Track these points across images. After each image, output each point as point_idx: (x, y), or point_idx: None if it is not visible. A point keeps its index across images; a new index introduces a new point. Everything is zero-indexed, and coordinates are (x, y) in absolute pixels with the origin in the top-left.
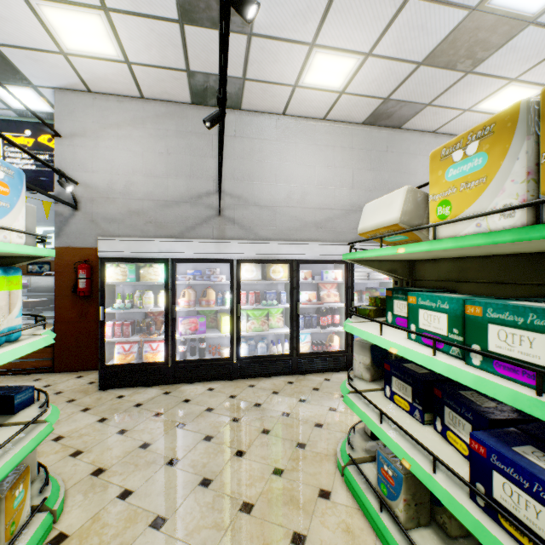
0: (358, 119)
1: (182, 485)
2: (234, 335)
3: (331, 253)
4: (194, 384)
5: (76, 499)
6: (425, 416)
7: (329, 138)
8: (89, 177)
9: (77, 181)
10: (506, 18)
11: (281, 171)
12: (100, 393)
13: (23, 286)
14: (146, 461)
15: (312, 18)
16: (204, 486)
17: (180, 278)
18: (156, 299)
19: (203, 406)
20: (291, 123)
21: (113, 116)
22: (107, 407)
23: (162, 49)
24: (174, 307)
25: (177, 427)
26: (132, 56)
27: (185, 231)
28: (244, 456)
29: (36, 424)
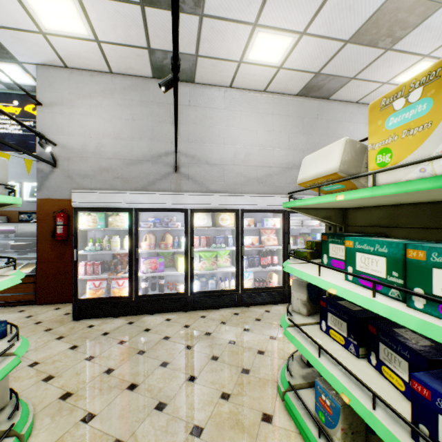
0: (293, 91)
1: (140, 409)
2: (188, 274)
3: (271, 203)
4: (154, 315)
5: (44, 422)
6: (360, 351)
7: (269, 107)
8: (66, 139)
9: (55, 143)
10: None
11: (228, 135)
12: (73, 323)
13: (11, 232)
14: (108, 385)
15: (255, 0)
16: (159, 410)
17: (143, 225)
18: (122, 242)
19: (161, 335)
20: (237, 95)
21: (86, 88)
22: (79, 335)
23: (126, 29)
24: (137, 250)
25: (138, 353)
26: (101, 35)
27: (147, 185)
28: (196, 381)
29: (4, 357)
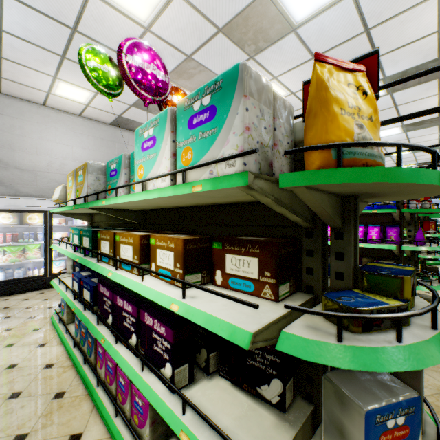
0: (106, 121)
1: None
2: None
3: None
4: None
5: None
6: None
7: (85, 129)
8: None
9: None
10: None
11: (42, 146)
12: None
13: None
14: None
15: (51, 66)
16: None
17: None
18: None
19: None
20: (52, 113)
21: None
22: None
23: None
24: None
25: None
26: None
27: None
28: None
29: None
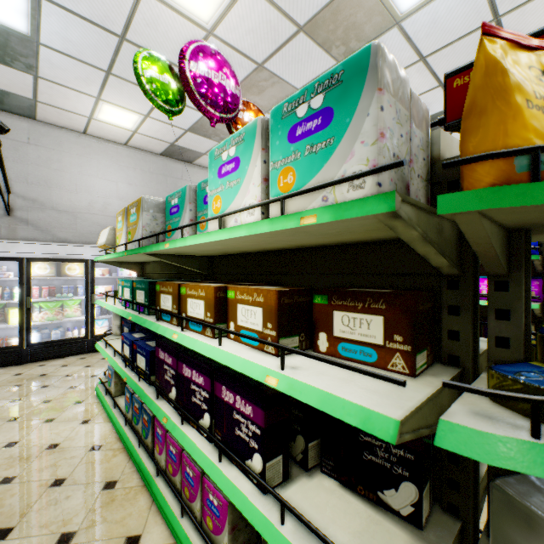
0: (156, 151)
1: None
2: (24, 325)
3: None
4: None
5: None
6: None
7: (131, 161)
8: None
9: None
10: None
11: (82, 182)
12: None
13: None
14: None
15: (94, 84)
16: None
17: None
18: None
19: None
20: (93, 142)
21: None
22: None
23: None
24: None
25: None
26: None
27: None
28: (20, 401)
29: None
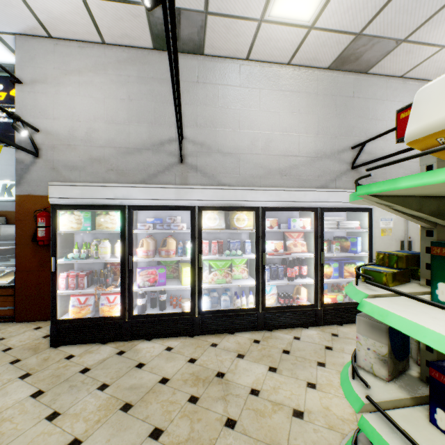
0: (324, 63)
1: None
2: (195, 288)
3: (300, 199)
4: (152, 341)
5: None
6: None
7: (294, 83)
8: (50, 124)
9: (37, 128)
10: None
11: (244, 117)
12: (49, 352)
13: None
14: None
15: None
16: None
17: (140, 227)
18: None
19: (157, 375)
20: (255, 69)
21: (74, 62)
22: (50, 373)
23: None
24: (130, 258)
25: (121, 409)
26: None
27: (147, 178)
28: None
29: None
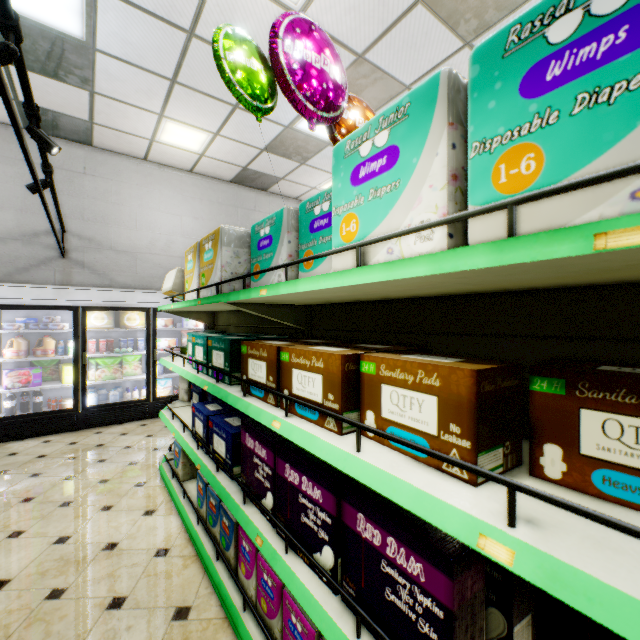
0: (225, 178)
1: (1, 506)
2: (79, 385)
3: None
4: (25, 440)
5: None
6: None
7: (197, 190)
8: None
9: None
10: (312, 138)
11: (143, 217)
12: None
13: None
14: None
15: (156, 98)
16: (26, 502)
17: (7, 327)
18: None
19: (34, 455)
20: (155, 170)
21: None
22: None
23: None
24: None
25: None
26: None
27: (14, 272)
28: (74, 479)
29: None
